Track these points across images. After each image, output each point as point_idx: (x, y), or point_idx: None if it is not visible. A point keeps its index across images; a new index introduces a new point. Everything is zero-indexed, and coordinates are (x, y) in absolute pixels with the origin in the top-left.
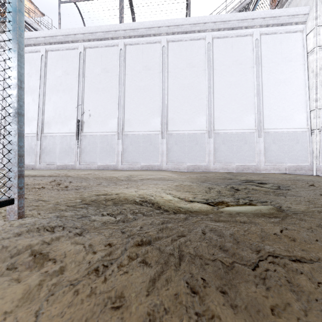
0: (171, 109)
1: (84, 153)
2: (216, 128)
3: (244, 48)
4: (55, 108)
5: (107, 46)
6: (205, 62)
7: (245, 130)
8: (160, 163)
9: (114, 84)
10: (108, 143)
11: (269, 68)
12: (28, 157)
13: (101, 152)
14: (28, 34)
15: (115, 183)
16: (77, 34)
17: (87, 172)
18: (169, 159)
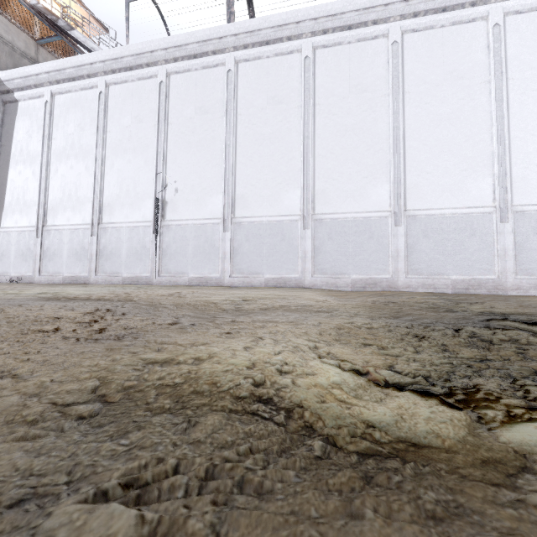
0: (321, 173)
1: (167, 256)
2: (410, 207)
3: (469, 45)
4: (120, 180)
5: (205, 66)
6: (386, 81)
7: (471, 208)
8: (301, 274)
9: (217, 134)
10: (208, 239)
11: (524, 80)
12: (79, 263)
13: (195, 254)
14: (79, 60)
15: (208, 321)
16: (155, 51)
17: (168, 292)
18: (317, 267)
